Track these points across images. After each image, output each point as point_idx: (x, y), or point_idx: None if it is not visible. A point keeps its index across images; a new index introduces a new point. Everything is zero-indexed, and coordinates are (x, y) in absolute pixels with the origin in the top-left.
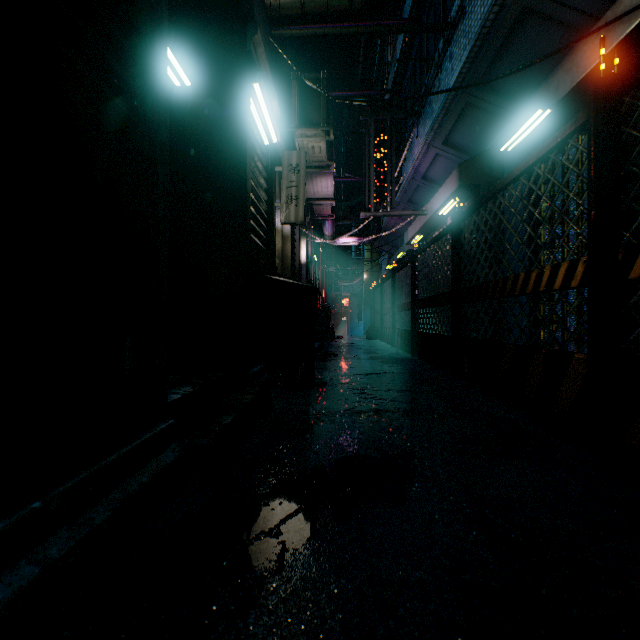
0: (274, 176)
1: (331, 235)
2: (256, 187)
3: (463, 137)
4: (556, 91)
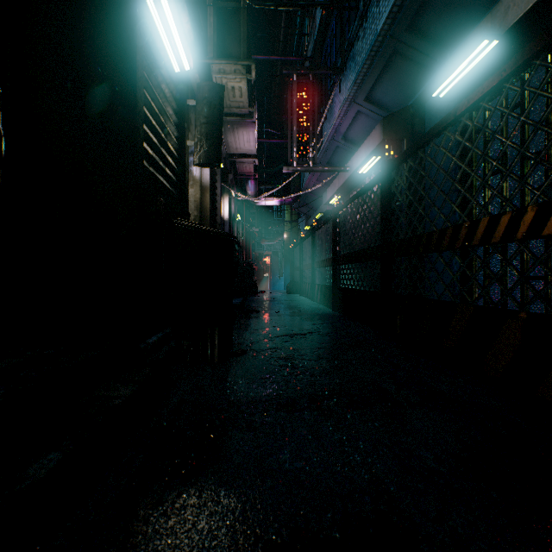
0: (186, 110)
1: (254, 195)
2: (161, 114)
3: (386, 92)
4: (504, 19)
